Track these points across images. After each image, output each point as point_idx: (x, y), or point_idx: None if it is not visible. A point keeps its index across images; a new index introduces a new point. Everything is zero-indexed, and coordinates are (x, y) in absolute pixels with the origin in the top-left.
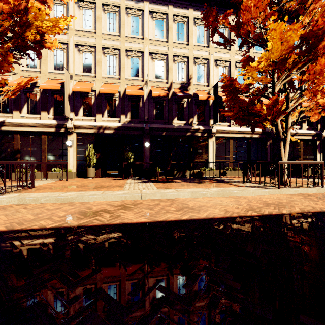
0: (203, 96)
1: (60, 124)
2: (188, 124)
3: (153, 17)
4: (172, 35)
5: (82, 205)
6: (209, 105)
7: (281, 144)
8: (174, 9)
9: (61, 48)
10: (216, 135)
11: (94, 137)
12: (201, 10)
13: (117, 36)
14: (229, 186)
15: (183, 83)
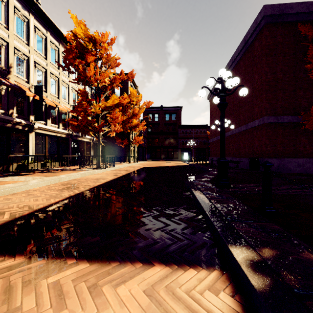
0: (30, 93)
1: None
2: (7, 114)
3: None
4: None
5: (37, 190)
6: (29, 101)
7: (100, 146)
8: None
9: None
10: (36, 131)
11: None
12: (22, 4)
13: None
14: (80, 171)
15: (0, 67)
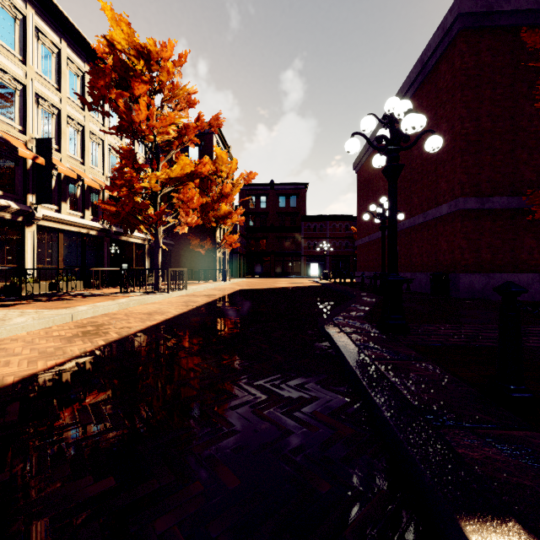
0: (27, 152)
1: None
2: None
3: None
4: None
5: (18, 340)
6: (26, 167)
7: (159, 252)
8: None
9: None
10: (40, 223)
11: None
12: None
13: None
14: (120, 297)
15: None
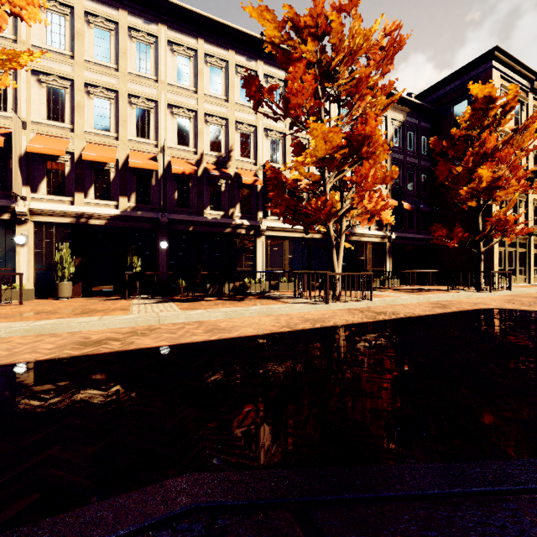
0: (248, 178)
1: (0, 205)
2: (228, 216)
3: (173, 50)
4: (203, 83)
5: (72, 335)
6: (257, 191)
7: (333, 252)
8: (206, 45)
9: (2, 71)
10: (267, 233)
11: (69, 230)
12: (246, 55)
13: (112, 70)
14: (276, 303)
15: (219, 156)
